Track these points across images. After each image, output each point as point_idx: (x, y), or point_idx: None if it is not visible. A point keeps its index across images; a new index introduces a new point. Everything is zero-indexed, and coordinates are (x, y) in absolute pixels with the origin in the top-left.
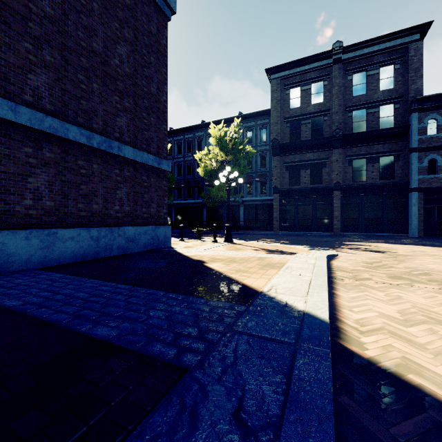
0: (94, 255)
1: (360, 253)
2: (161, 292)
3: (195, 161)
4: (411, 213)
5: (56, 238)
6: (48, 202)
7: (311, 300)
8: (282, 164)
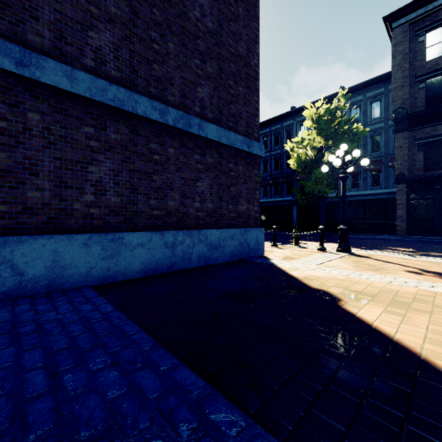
0: (169, 267)
1: None
2: None
3: (283, 154)
4: None
5: (122, 245)
6: (113, 198)
7: None
8: (411, 142)
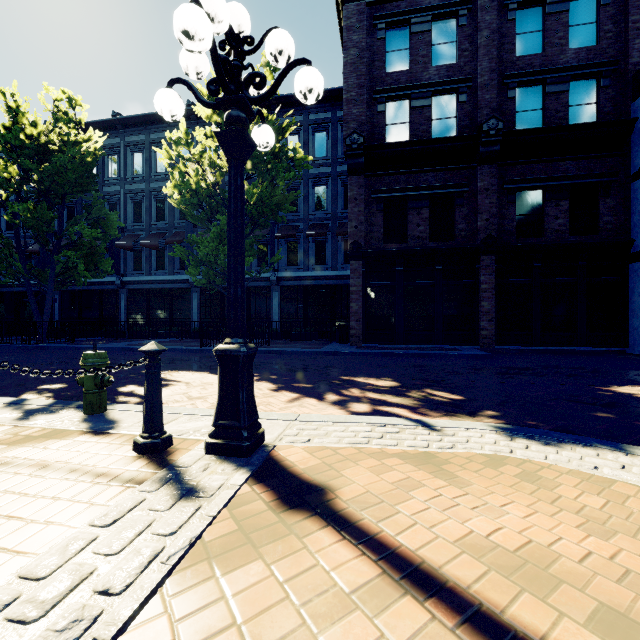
0: None
1: None
2: None
3: None
4: None
5: None
6: None
7: None
8: (368, 195)
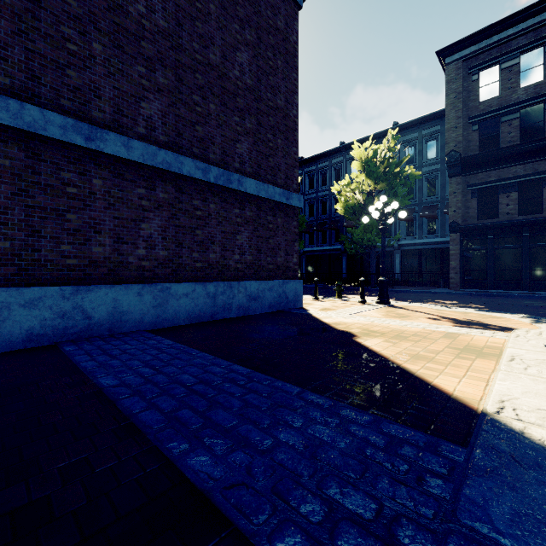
0: (211, 316)
1: None
2: (294, 387)
3: (332, 196)
4: None
5: (169, 294)
6: (161, 252)
7: None
8: (464, 188)
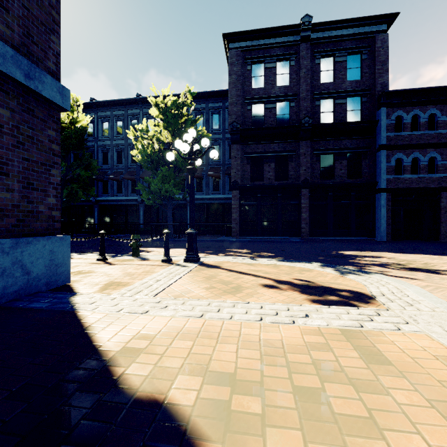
0: None
1: (420, 276)
2: None
3: (128, 146)
4: (380, 216)
5: None
6: None
7: None
8: (242, 155)
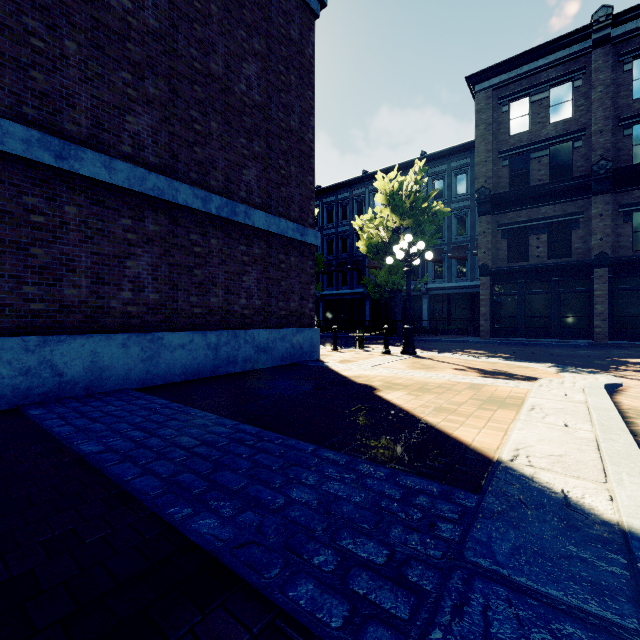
0: (212, 371)
1: None
2: (308, 445)
3: (353, 231)
4: None
5: (161, 346)
6: (152, 295)
7: (624, 495)
8: (495, 228)
